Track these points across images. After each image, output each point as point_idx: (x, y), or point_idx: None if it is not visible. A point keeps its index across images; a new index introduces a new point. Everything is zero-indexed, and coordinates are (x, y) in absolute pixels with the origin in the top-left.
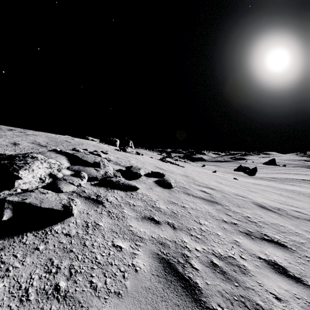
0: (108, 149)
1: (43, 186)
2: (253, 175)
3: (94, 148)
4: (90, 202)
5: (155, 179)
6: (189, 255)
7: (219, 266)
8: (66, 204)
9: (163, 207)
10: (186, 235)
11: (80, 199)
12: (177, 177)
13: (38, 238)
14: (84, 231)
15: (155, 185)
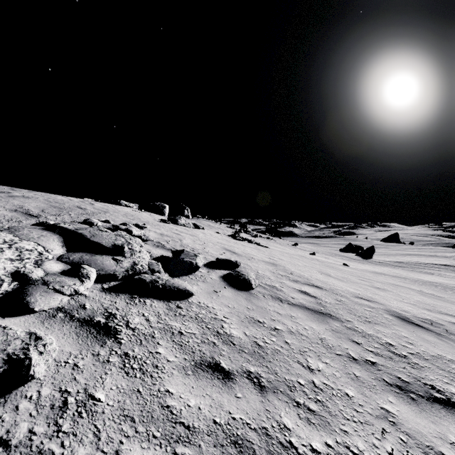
0: (149, 220)
1: None
2: (369, 257)
3: (124, 219)
4: (90, 332)
5: (222, 273)
6: None
7: None
8: (17, 354)
9: (238, 333)
10: (286, 406)
11: (68, 327)
12: (259, 267)
13: None
14: (49, 426)
15: (222, 285)
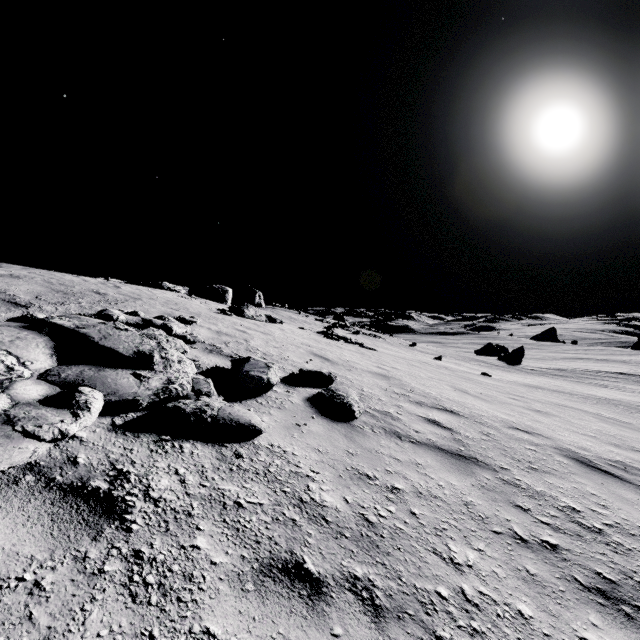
0: (201, 310)
1: None
2: (516, 363)
3: (163, 310)
4: (77, 511)
5: (309, 393)
6: None
7: None
8: None
9: (333, 501)
10: None
11: (37, 504)
12: (364, 381)
13: None
14: None
15: (309, 413)
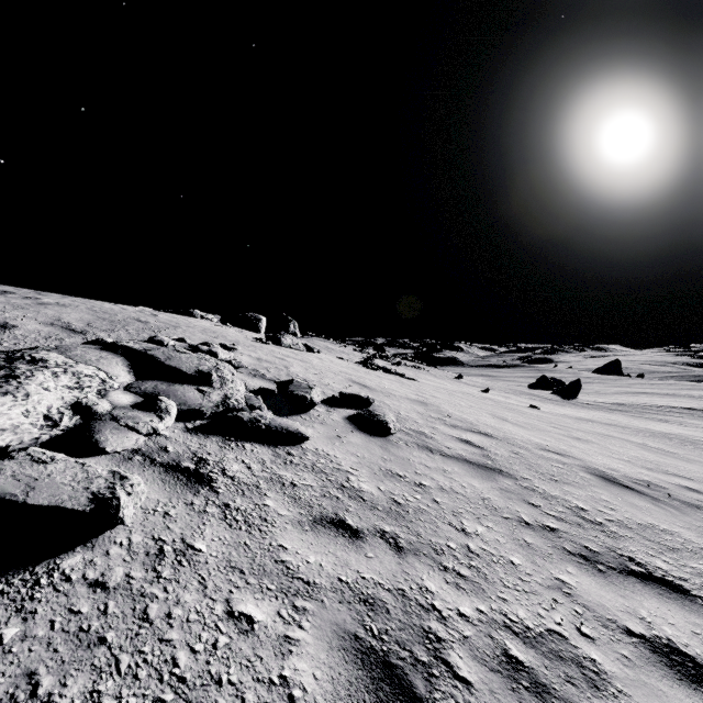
0: (239, 339)
1: (55, 438)
2: (572, 397)
3: (203, 338)
4: (178, 479)
5: (348, 413)
6: (443, 636)
7: (526, 667)
8: (103, 493)
9: (369, 488)
10: (430, 570)
11: (150, 473)
12: (402, 406)
13: (9, 599)
14: (148, 572)
15: (348, 429)
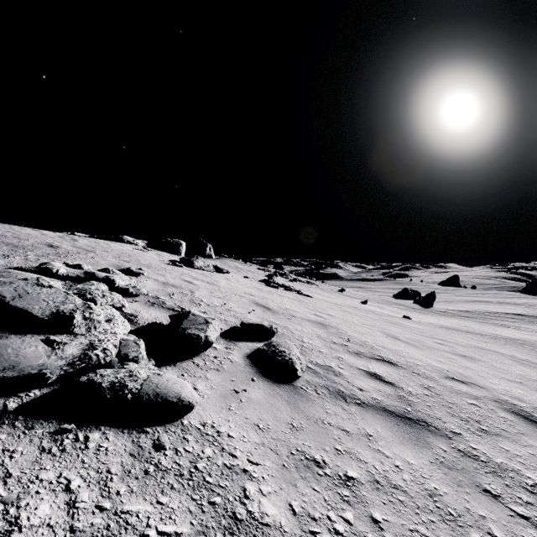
0: (153, 262)
1: None
2: (429, 306)
3: (113, 262)
4: None
5: (250, 349)
6: None
7: None
8: None
9: (276, 512)
10: None
11: None
12: (304, 331)
13: None
14: None
15: (249, 375)
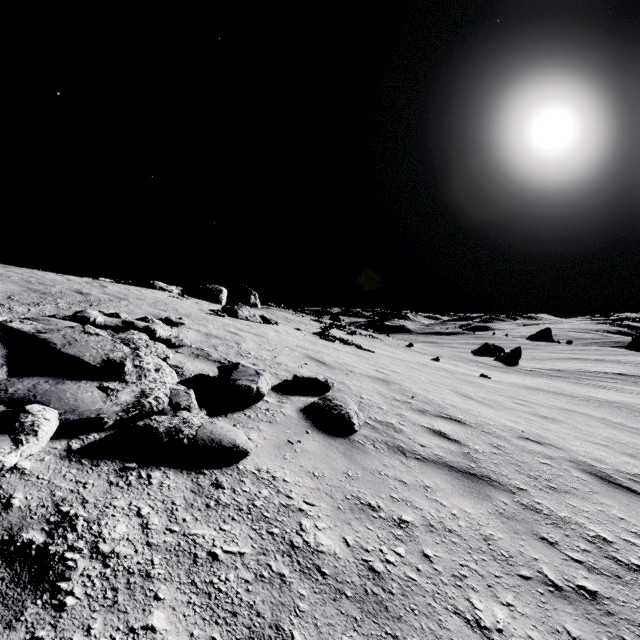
0: (192, 311)
1: None
2: (514, 364)
3: (149, 311)
4: None
5: (304, 403)
6: None
7: None
8: None
9: (331, 543)
10: None
11: None
12: (363, 387)
13: None
14: None
15: (303, 427)
